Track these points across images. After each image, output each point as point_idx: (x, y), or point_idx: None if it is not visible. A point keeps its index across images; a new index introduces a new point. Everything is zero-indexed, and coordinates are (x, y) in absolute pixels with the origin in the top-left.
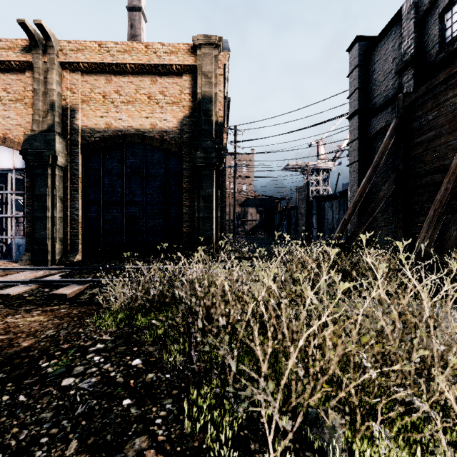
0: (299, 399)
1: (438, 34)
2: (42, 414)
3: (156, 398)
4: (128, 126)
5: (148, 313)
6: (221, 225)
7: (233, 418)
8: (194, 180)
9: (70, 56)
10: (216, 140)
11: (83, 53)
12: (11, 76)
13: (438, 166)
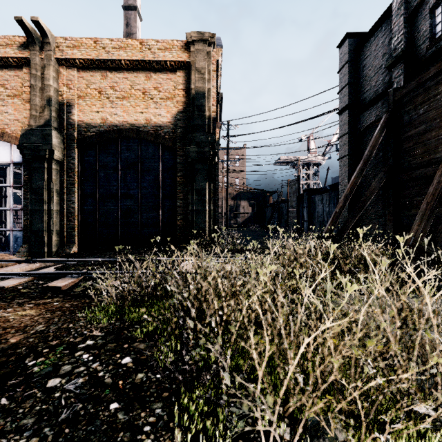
0: (297, 404)
1: (429, 29)
2: (23, 420)
3: (145, 402)
4: (123, 120)
5: (141, 307)
6: (214, 218)
7: (226, 425)
8: (188, 174)
9: (66, 52)
10: (209, 134)
11: (79, 49)
12: (8, 72)
13: (428, 159)
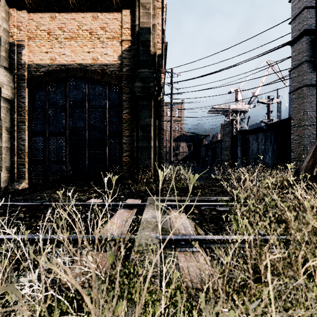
0: None
1: None
2: None
3: None
4: (71, 60)
5: None
6: (159, 154)
7: None
8: (133, 111)
9: None
10: (154, 70)
11: None
12: None
13: None
